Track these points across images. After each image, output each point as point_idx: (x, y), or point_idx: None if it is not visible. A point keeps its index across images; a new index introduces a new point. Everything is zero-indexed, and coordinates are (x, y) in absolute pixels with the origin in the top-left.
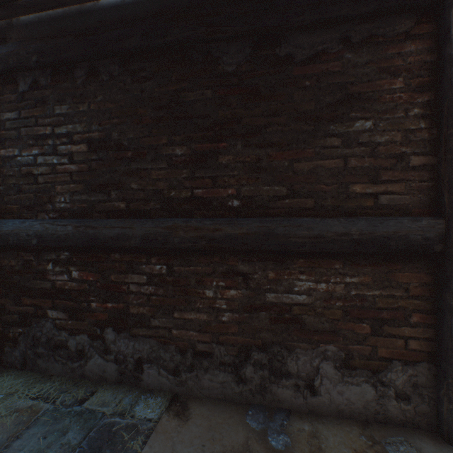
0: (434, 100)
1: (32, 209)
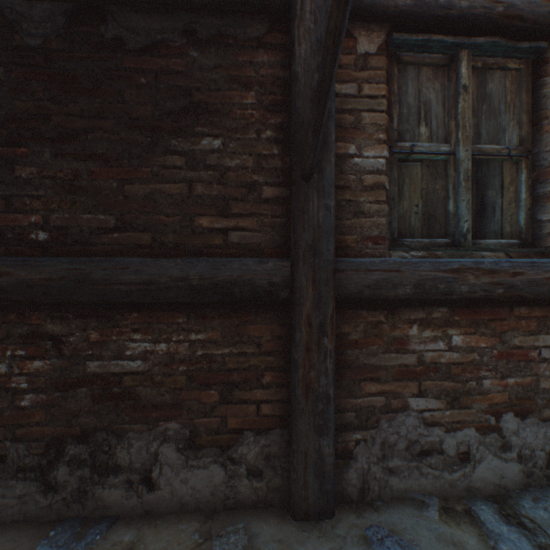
0: (287, 124)
1: None
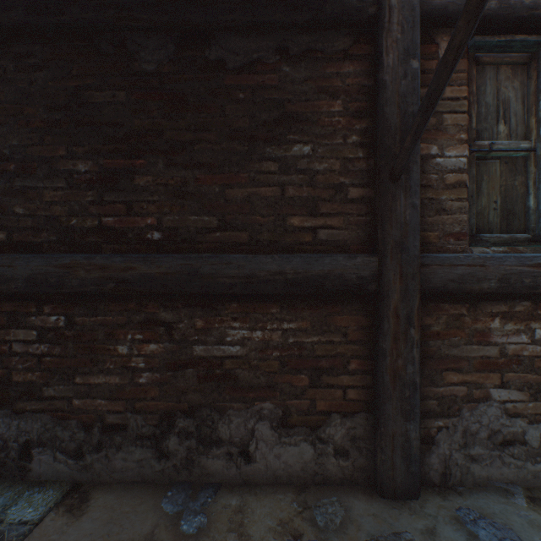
0: (372, 128)
1: None
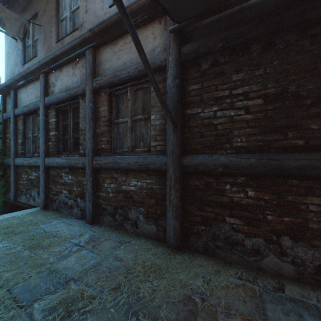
0: None
1: (212, 148)
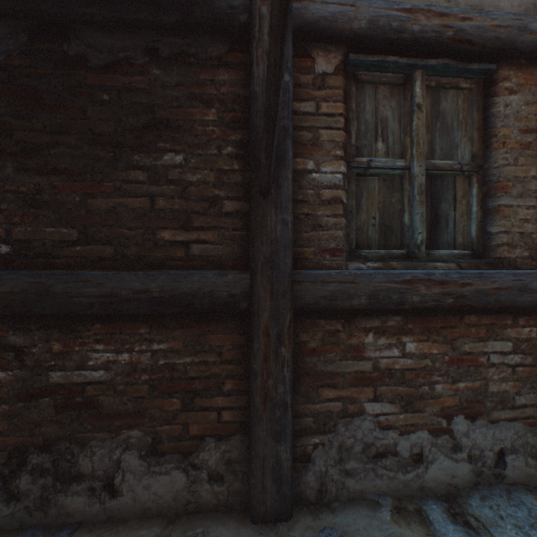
0: (248, 140)
1: None
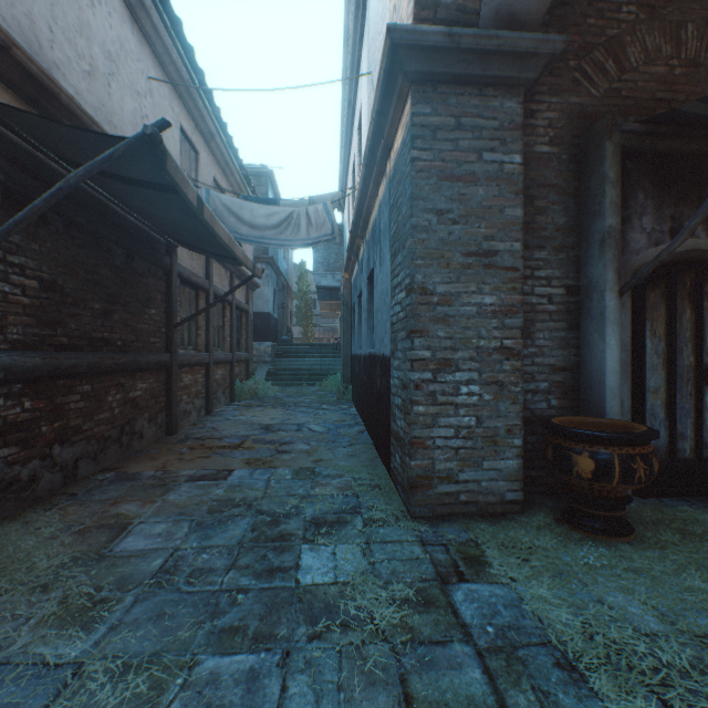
0: (166, 307)
1: None
